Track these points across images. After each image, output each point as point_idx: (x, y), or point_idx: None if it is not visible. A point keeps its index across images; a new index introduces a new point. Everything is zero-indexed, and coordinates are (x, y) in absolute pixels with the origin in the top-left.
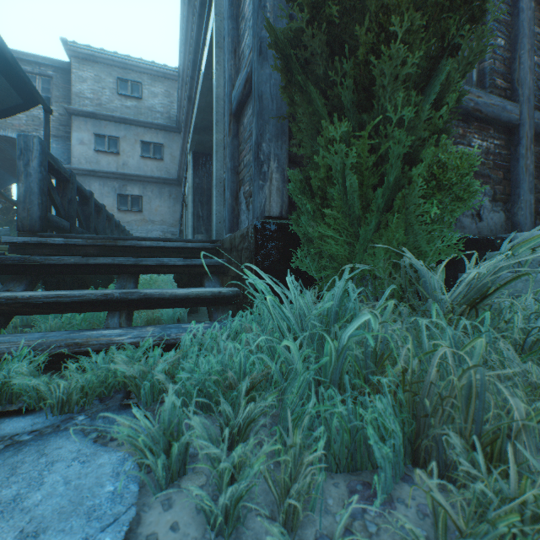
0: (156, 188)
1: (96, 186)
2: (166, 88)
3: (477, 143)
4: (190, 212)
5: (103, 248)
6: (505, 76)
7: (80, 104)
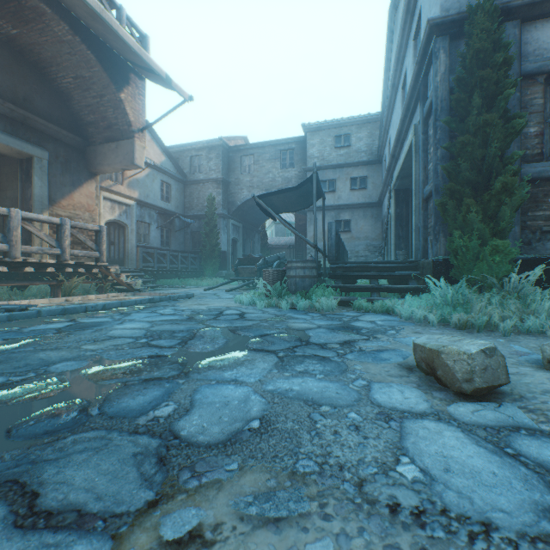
0: (361, 212)
1: (320, 217)
2: (369, 130)
3: None
4: (392, 234)
5: (361, 268)
6: None
7: (311, 163)
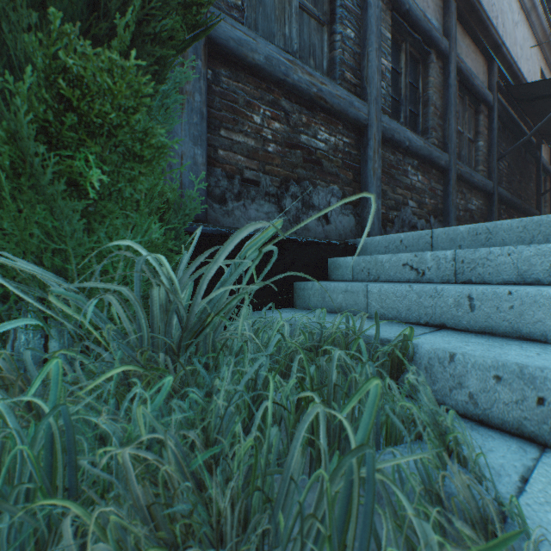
0: None
1: None
2: None
3: (324, 136)
4: None
5: None
6: (356, 72)
7: None
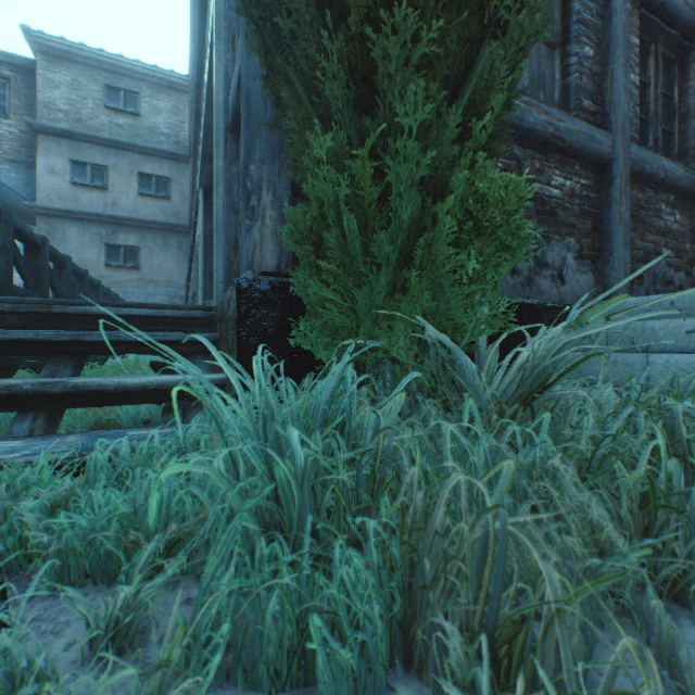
0: (160, 237)
1: (74, 233)
2: (174, 102)
3: (558, 181)
4: (200, 269)
5: (33, 316)
6: (595, 96)
7: (50, 118)
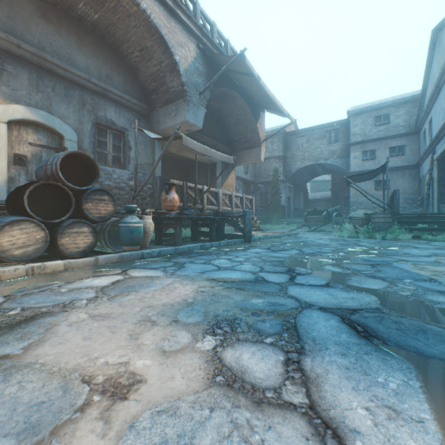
0: (399, 173)
1: None
2: (406, 109)
3: None
4: (434, 192)
5: (420, 217)
6: None
7: (353, 138)
